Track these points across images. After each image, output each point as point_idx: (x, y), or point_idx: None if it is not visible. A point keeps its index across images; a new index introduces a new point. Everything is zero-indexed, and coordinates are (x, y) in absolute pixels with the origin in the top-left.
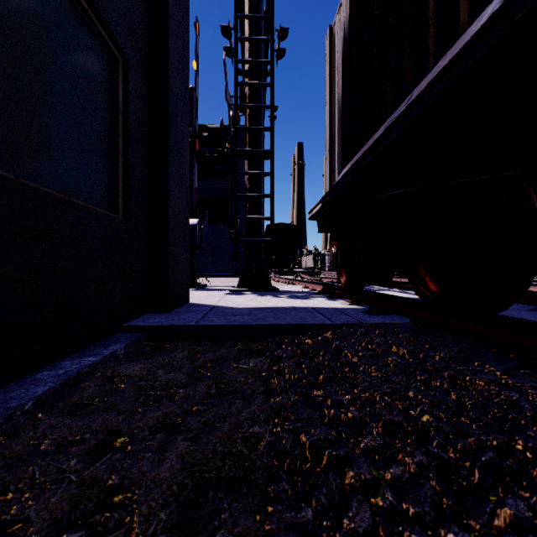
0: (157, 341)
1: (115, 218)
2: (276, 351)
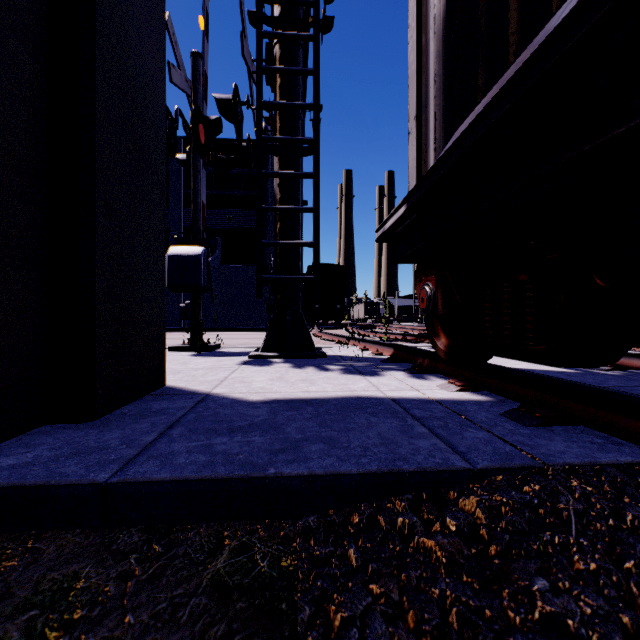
0: None
1: None
2: (334, 621)
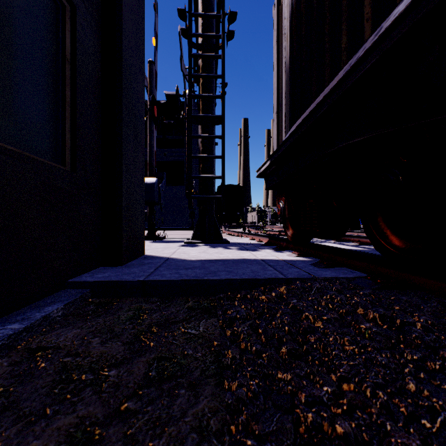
0: (104, 298)
1: (58, 169)
2: (229, 311)
